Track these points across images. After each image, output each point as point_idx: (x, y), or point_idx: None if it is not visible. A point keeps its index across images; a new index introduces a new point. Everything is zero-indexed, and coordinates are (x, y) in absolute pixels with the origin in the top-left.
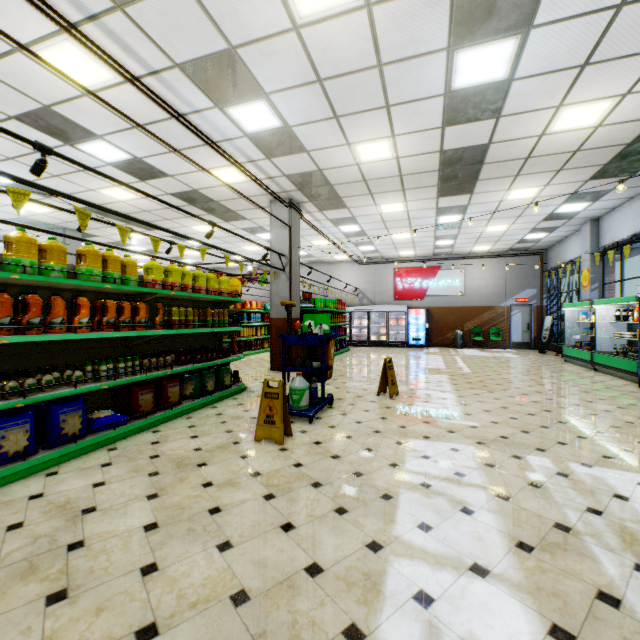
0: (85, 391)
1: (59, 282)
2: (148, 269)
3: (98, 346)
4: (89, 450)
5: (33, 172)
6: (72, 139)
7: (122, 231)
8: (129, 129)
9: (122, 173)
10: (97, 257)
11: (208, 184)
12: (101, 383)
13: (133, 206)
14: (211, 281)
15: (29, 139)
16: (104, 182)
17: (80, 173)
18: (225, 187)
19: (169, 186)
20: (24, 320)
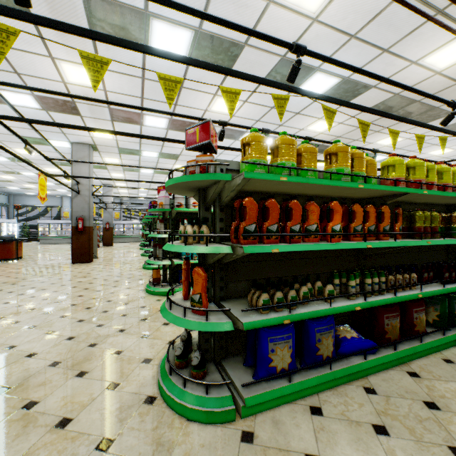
0: (339, 311)
1: (317, 183)
2: (387, 167)
3: (335, 254)
4: (342, 380)
5: (288, 79)
6: (295, 83)
7: (362, 126)
8: (345, 43)
9: (327, 103)
10: (346, 154)
11: (415, 80)
12: (351, 301)
13: (328, 135)
14: (455, 177)
15: (287, 42)
16: (311, 118)
17: (296, 116)
18: (438, 75)
19: (367, 101)
20: (286, 227)
